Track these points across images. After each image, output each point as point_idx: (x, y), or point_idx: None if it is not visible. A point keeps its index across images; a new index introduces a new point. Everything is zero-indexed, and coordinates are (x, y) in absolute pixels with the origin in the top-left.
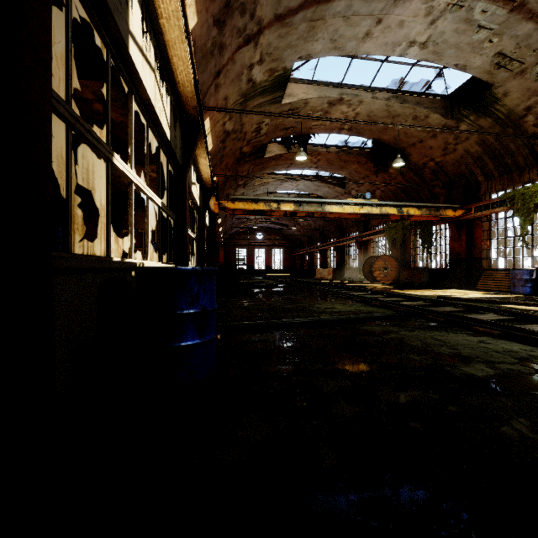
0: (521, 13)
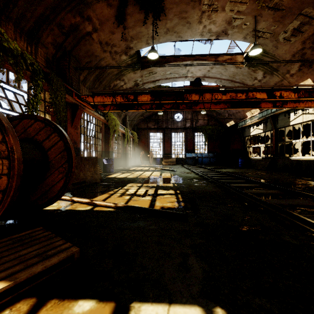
0: (164, 78)
